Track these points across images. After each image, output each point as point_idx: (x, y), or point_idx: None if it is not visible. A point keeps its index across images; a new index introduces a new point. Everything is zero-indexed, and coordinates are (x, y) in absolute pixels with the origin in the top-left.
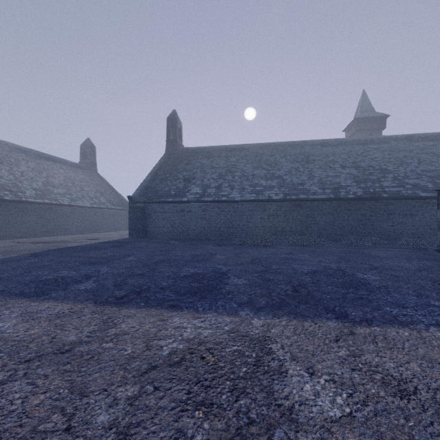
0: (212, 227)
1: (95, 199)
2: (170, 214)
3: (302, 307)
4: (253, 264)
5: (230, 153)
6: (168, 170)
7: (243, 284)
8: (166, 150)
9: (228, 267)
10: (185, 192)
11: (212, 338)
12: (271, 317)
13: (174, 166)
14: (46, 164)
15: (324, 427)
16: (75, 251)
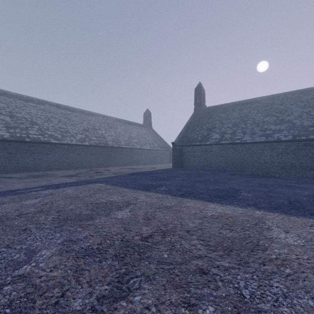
0: (228, 162)
1: (151, 144)
2: (197, 153)
3: (292, 211)
4: (260, 187)
5: (243, 107)
6: (196, 123)
7: (251, 196)
8: (194, 110)
9: (241, 187)
10: (208, 138)
11: (232, 214)
12: (268, 212)
13: (200, 120)
14: (128, 126)
15: (286, 245)
16: (148, 173)
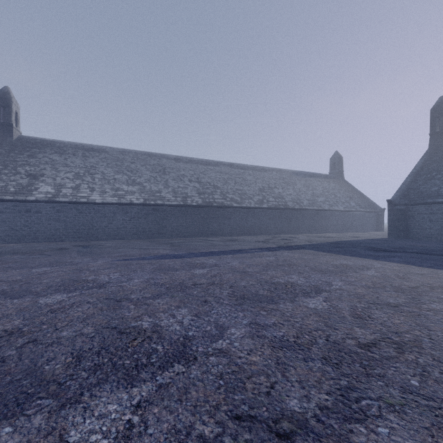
0: None
1: (345, 203)
2: (439, 216)
3: None
4: None
5: None
6: (434, 167)
7: None
8: (430, 145)
9: None
10: None
11: None
12: None
13: (442, 161)
14: (309, 180)
15: None
16: (356, 243)
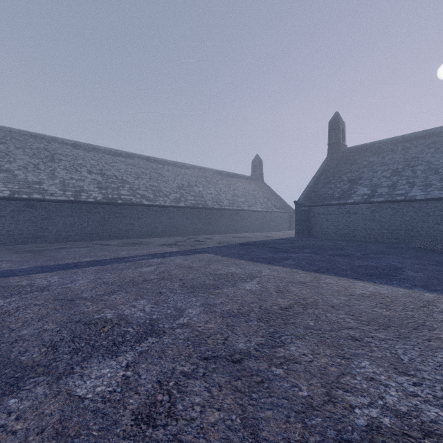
0: (384, 229)
1: (264, 204)
2: (334, 216)
3: None
4: (436, 265)
5: (409, 144)
6: (331, 173)
7: (420, 276)
8: (328, 153)
9: (404, 264)
10: (351, 194)
11: (389, 294)
12: None
13: (337, 168)
14: (232, 180)
15: None
16: (264, 243)
